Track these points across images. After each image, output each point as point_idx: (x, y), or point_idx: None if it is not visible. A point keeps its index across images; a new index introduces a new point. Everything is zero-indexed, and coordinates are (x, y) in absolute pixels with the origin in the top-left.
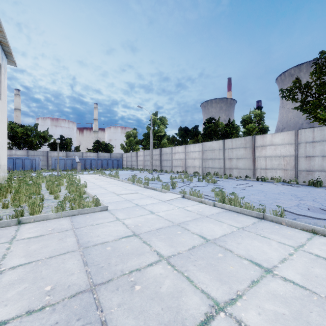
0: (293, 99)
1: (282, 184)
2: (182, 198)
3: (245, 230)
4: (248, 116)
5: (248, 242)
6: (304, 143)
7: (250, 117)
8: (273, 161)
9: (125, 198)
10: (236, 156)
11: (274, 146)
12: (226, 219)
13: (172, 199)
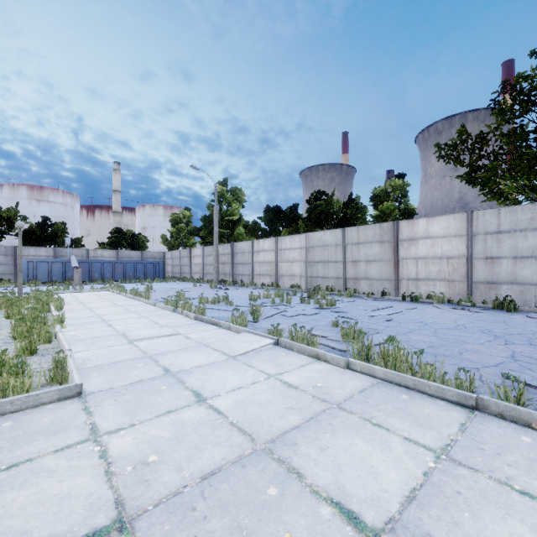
0: (456, 162)
1: (452, 308)
2: (273, 347)
3: (458, 462)
4: (382, 190)
5: (501, 532)
6: (484, 234)
7: (385, 192)
8: (430, 265)
9: (145, 350)
10: (366, 256)
11: (432, 240)
12: (391, 416)
13: (252, 350)
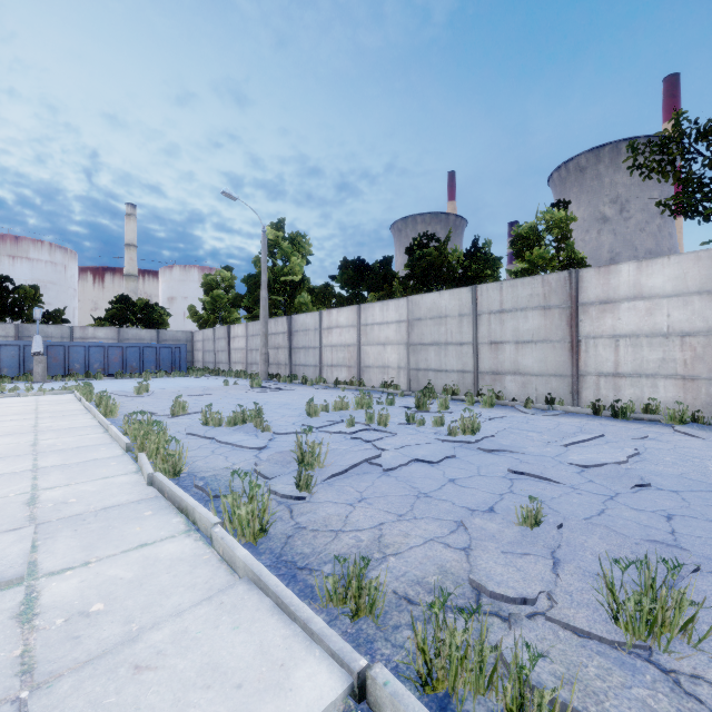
0: (662, 175)
1: None
2: None
3: None
4: (531, 227)
5: None
6: None
7: (536, 230)
8: (644, 349)
9: None
10: (515, 334)
11: (648, 303)
12: None
13: None
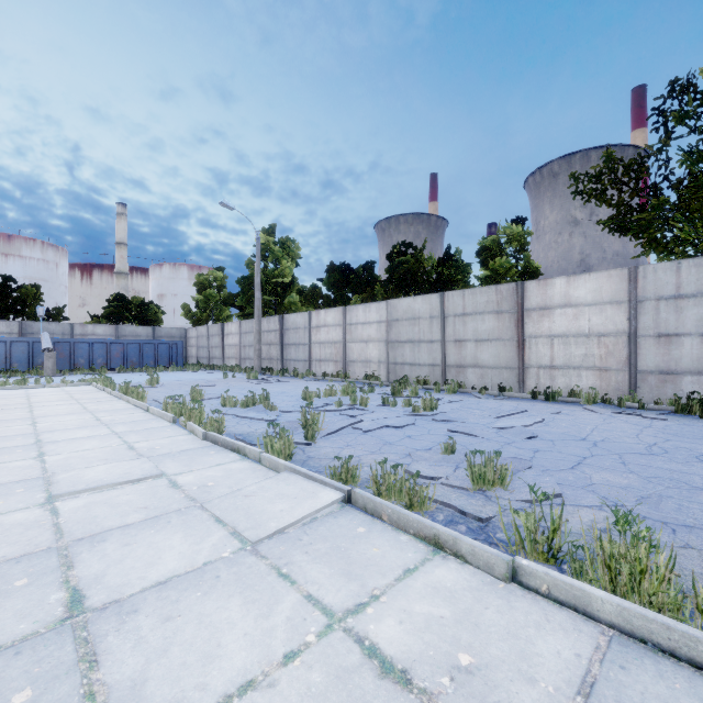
0: (599, 200)
1: (616, 412)
2: (340, 510)
3: None
4: (494, 240)
5: None
6: (655, 300)
7: (498, 243)
8: (572, 347)
9: (65, 525)
10: (475, 333)
11: (575, 310)
12: None
13: (296, 521)
